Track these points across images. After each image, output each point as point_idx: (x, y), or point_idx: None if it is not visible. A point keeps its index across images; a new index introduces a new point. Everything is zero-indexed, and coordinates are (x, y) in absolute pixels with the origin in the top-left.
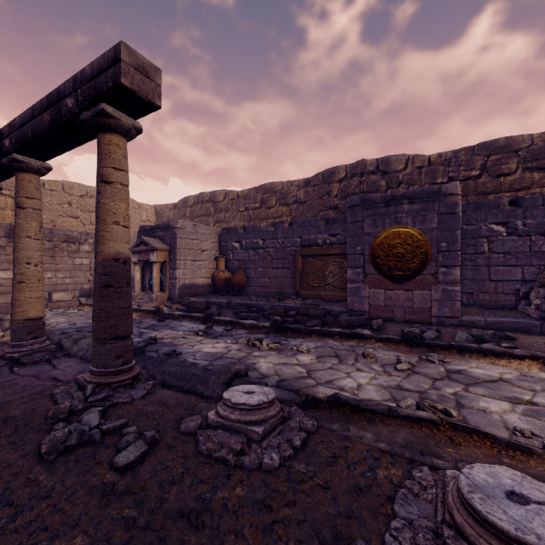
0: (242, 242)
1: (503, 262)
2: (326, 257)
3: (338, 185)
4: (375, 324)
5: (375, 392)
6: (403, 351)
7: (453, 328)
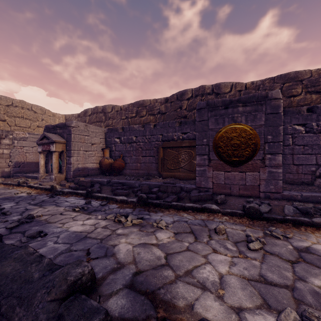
0: (121, 138)
1: (303, 152)
2: (180, 148)
3: (187, 101)
4: (220, 199)
5: (242, 290)
6: (247, 224)
7: (277, 201)
